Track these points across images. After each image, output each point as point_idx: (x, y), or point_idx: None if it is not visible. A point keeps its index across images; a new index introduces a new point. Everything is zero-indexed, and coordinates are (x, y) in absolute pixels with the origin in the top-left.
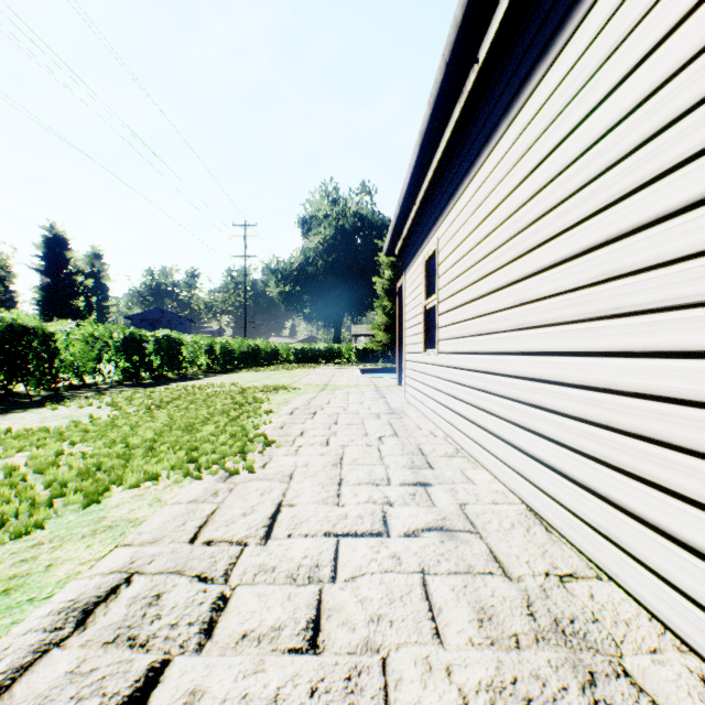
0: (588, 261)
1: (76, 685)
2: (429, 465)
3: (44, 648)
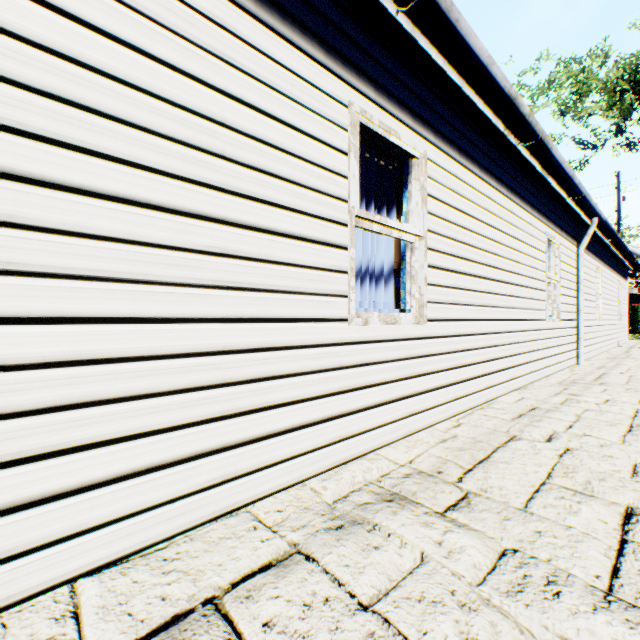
0: (527, 291)
1: None
2: (534, 409)
3: None
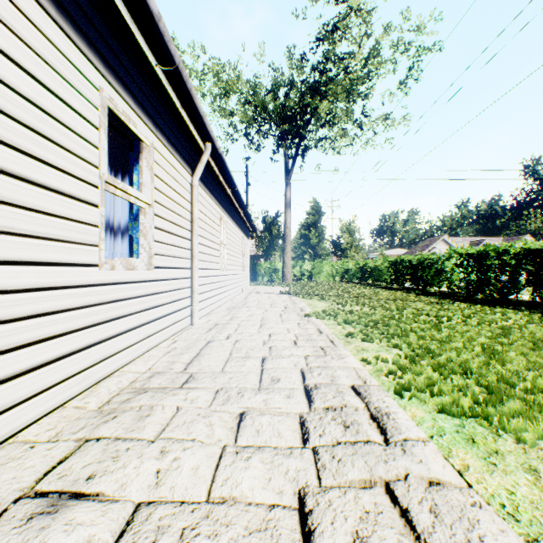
0: None
1: (341, 402)
2: None
3: (377, 411)
